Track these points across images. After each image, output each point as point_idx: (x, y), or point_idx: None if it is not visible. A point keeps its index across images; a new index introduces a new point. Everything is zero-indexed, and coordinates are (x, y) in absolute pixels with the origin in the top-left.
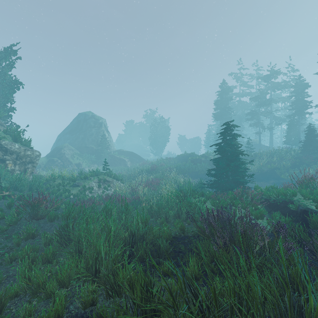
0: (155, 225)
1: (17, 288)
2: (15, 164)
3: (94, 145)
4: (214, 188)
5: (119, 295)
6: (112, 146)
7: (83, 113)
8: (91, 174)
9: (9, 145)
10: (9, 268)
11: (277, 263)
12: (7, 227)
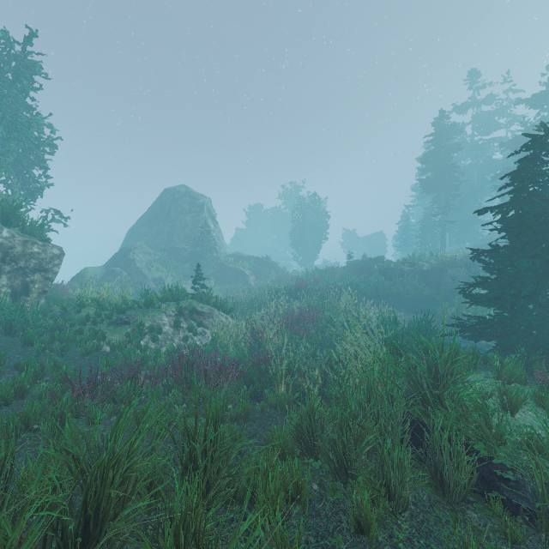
0: (338, 531)
1: None
2: None
3: (189, 246)
4: (485, 337)
5: None
6: (222, 247)
7: (171, 188)
8: (162, 296)
9: None
10: None
11: None
12: None
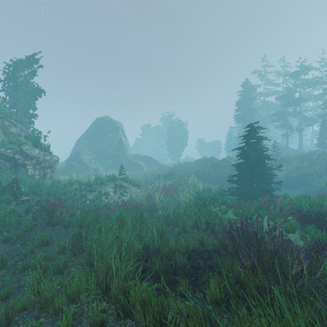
0: (171, 236)
1: (25, 302)
2: (35, 169)
3: (111, 150)
4: (236, 195)
5: (130, 317)
6: (129, 150)
7: (100, 117)
8: (107, 179)
9: (30, 151)
10: (21, 277)
11: (318, 292)
12: (24, 233)
